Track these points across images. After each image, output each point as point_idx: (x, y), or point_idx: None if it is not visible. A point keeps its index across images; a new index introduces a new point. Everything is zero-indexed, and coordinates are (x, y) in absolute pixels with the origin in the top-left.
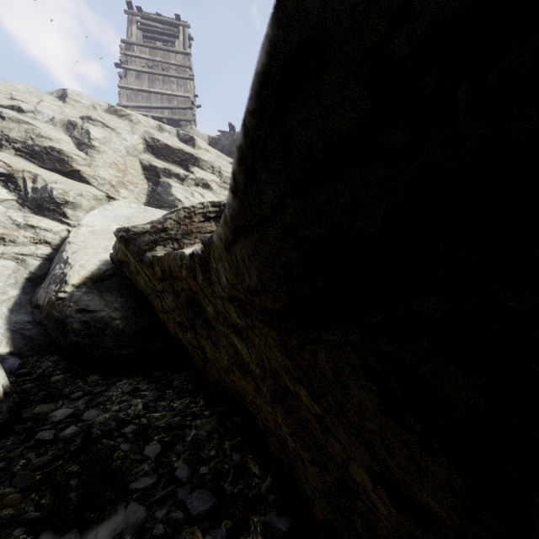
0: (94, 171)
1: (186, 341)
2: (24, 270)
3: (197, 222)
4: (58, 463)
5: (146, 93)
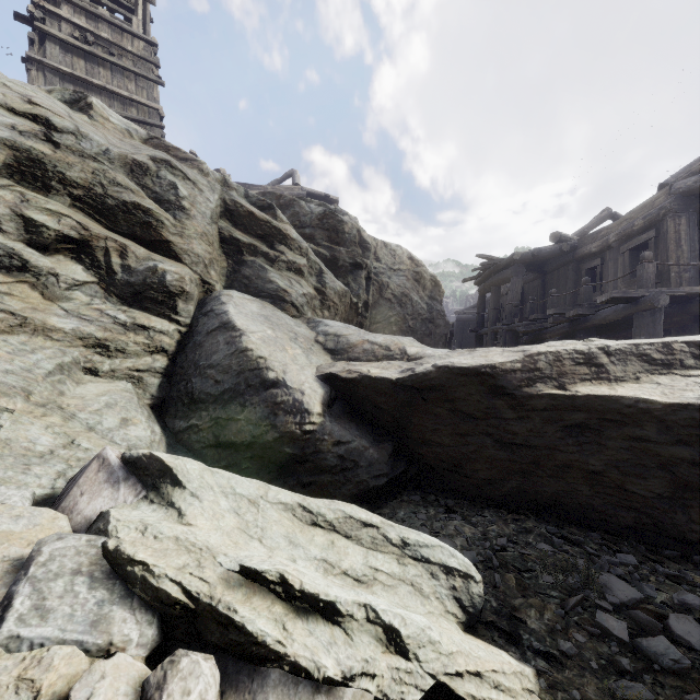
0: (187, 243)
1: (495, 459)
2: (142, 394)
3: (569, 365)
4: (508, 576)
5: (83, 83)
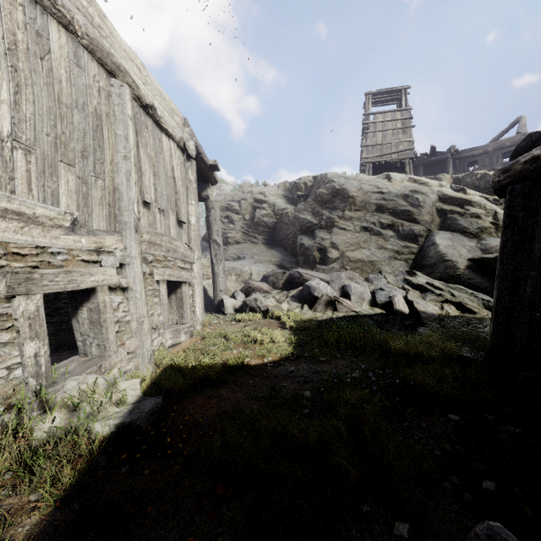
0: (422, 218)
1: None
2: (407, 265)
3: None
4: None
5: (379, 146)
